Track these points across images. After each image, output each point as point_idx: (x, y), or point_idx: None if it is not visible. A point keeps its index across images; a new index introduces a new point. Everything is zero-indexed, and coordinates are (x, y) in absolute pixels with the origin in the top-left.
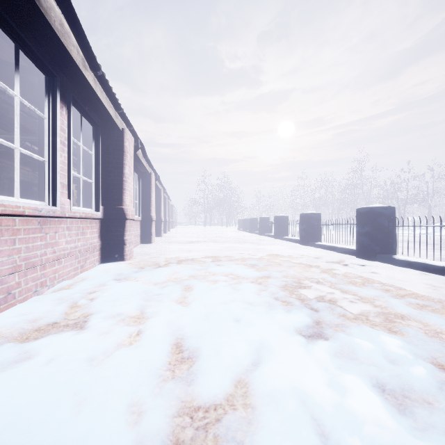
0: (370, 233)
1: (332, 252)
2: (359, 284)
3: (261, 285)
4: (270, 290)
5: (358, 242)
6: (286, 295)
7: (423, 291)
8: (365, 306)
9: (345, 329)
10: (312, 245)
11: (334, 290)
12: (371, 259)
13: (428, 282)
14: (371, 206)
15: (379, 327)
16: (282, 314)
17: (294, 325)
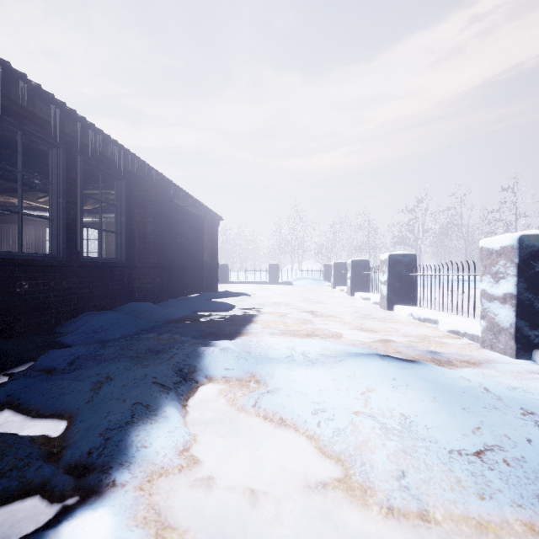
0: None
1: None
2: None
3: None
4: None
5: None
6: None
7: None
8: None
9: None
10: None
11: None
12: None
13: None
14: None
15: None
16: None
17: None
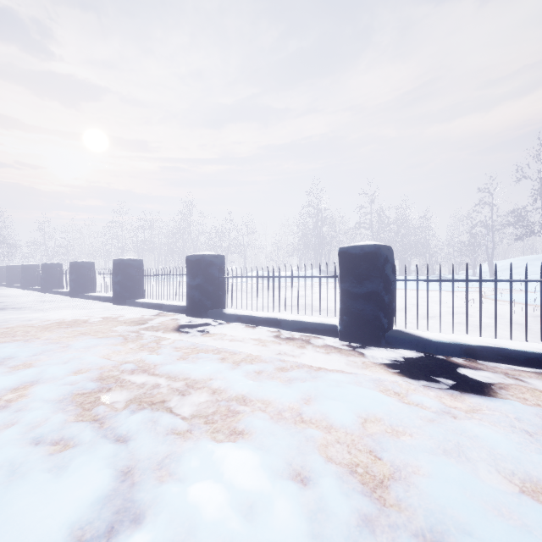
0: (201, 286)
1: (158, 312)
2: (192, 357)
3: (8, 411)
4: (28, 420)
5: (189, 297)
6: (66, 421)
7: (255, 350)
8: (202, 397)
9: (177, 467)
10: (131, 303)
11: (159, 378)
12: (203, 316)
13: (256, 337)
14: (203, 253)
15: (223, 433)
16: (39, 496)
17: (66, 519)
